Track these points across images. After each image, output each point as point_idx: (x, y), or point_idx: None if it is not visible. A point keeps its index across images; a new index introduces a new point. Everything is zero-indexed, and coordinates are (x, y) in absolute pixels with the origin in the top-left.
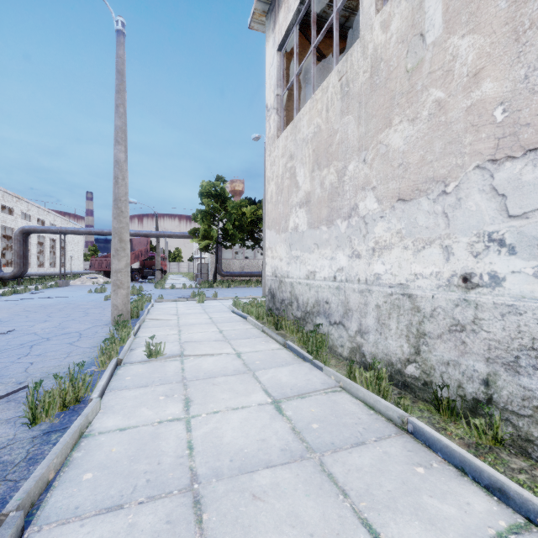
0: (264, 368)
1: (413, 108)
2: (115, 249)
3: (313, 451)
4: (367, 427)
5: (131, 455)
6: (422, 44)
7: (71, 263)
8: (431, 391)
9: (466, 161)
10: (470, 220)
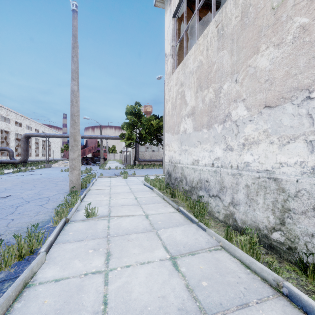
0: (164, 227)
1: (278, 35)
2: (71, 145)
3: (205, 313)
4: (247, 287)
5: (58, 308)
6: None
7: (53, 154)
8: (296, 255)
9: None
10: None
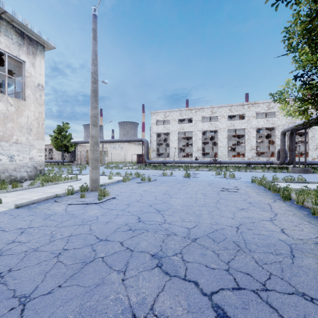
0: None
1: None
2: None
3: None
4: None
5: None
6: None
7: None
8: None
9: None
10: None
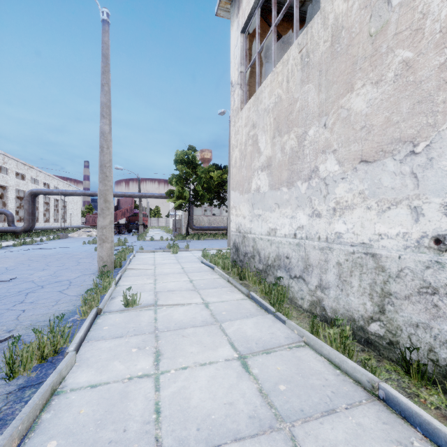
0: (230, 319)
1: (377, 70)
2: (101, 208)
3: (282, 420)
4: (336, 390)
5: (98, 418)
6: (387, 7)
7: (70, 219)
8: (398, 351)
9: (439, 120)
10: (443, 180)
